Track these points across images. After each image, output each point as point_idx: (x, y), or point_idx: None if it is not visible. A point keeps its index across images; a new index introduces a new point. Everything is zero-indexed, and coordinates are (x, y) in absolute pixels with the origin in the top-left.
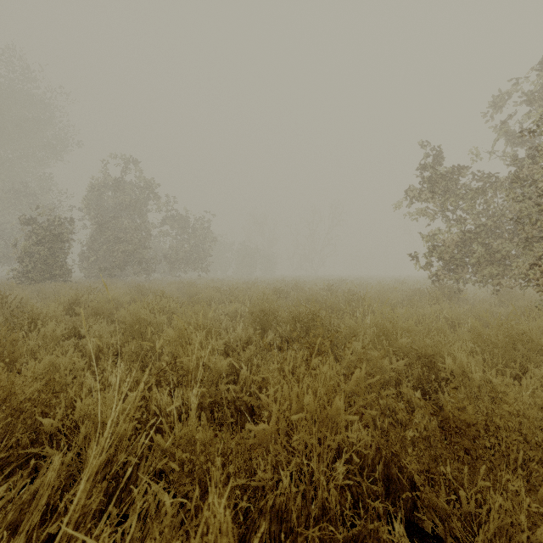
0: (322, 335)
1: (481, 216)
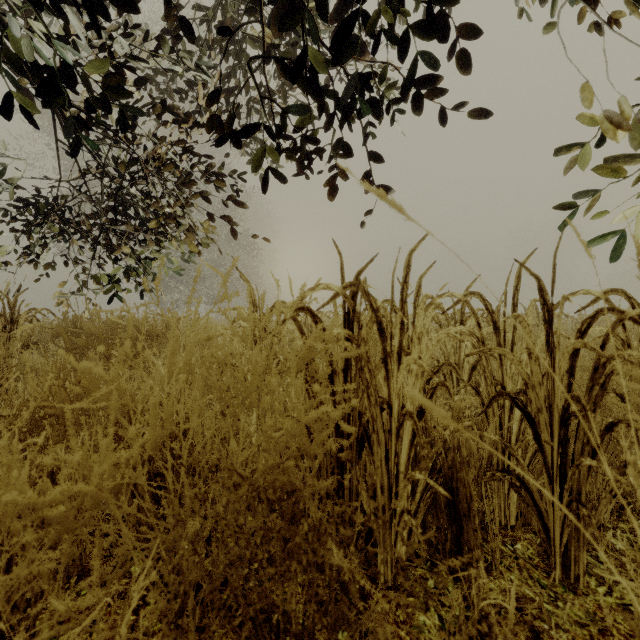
0: None
1: None
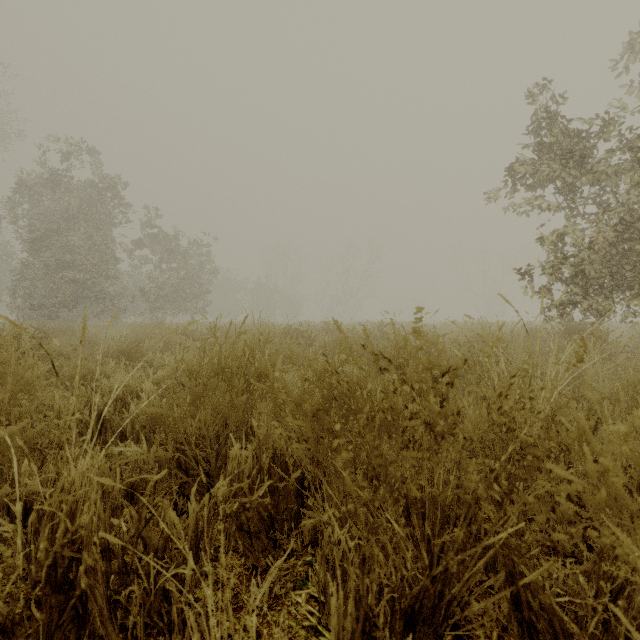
0: (470, 501)
1: (633, 208)
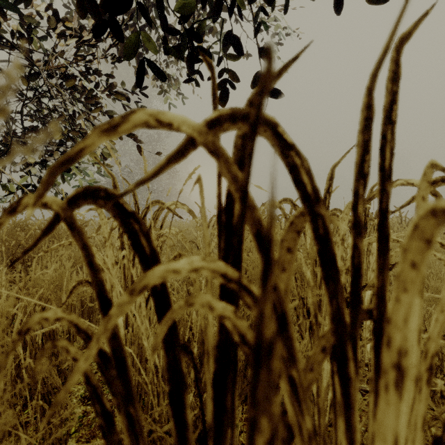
0: None
1: None
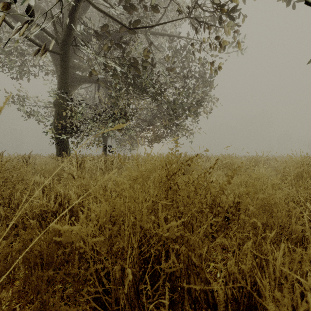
0: None
1: None
